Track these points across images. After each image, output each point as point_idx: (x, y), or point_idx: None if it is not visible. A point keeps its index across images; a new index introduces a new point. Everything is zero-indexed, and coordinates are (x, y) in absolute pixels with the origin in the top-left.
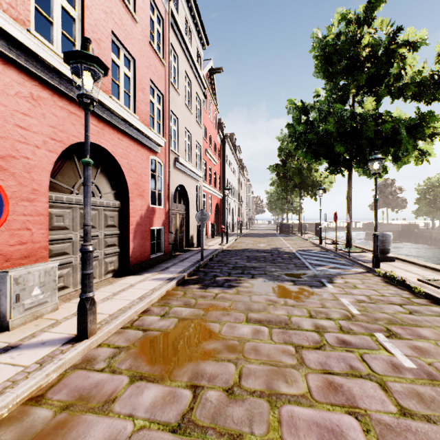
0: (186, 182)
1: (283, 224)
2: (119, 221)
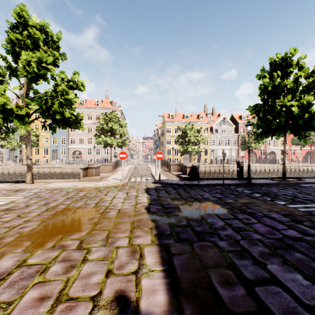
0: (274, 150)
1: None
2: (255, 157)
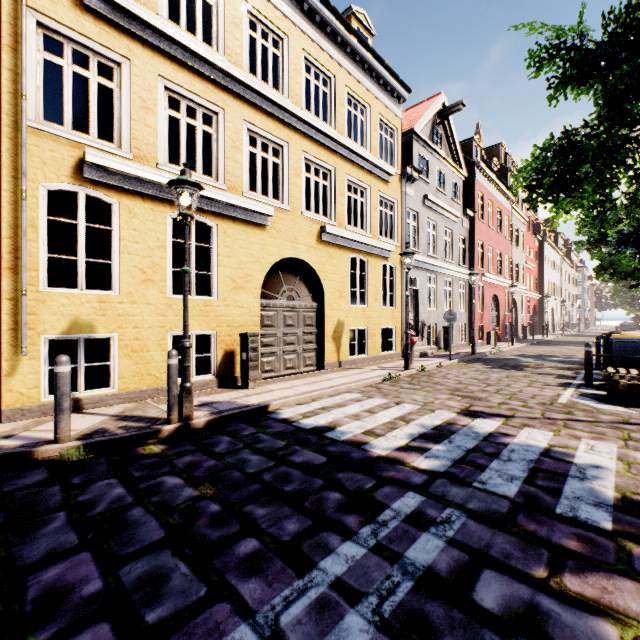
0: (516, 296)
1: (622, 325)
2: (495, 321)
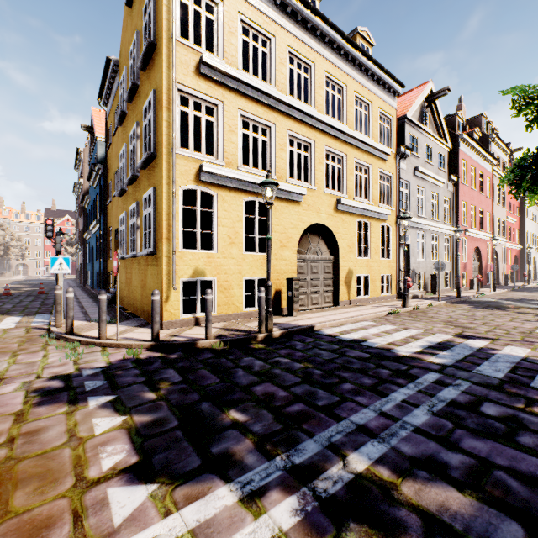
0: (497, 248)
1: None
2: (477, 269)
